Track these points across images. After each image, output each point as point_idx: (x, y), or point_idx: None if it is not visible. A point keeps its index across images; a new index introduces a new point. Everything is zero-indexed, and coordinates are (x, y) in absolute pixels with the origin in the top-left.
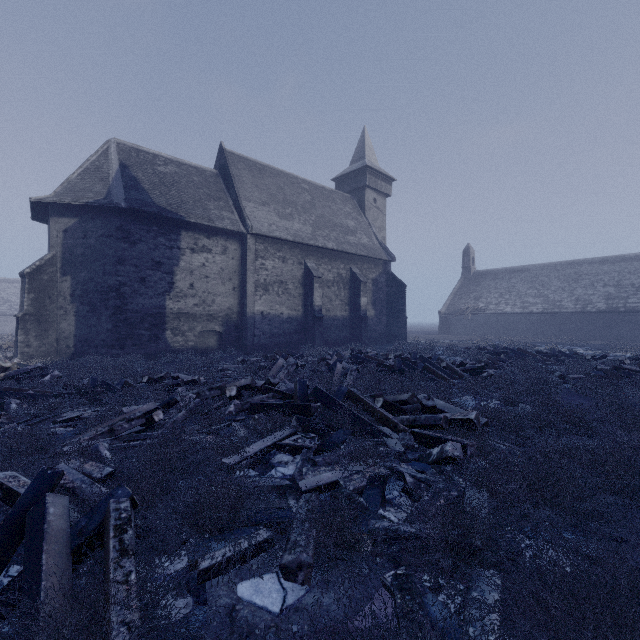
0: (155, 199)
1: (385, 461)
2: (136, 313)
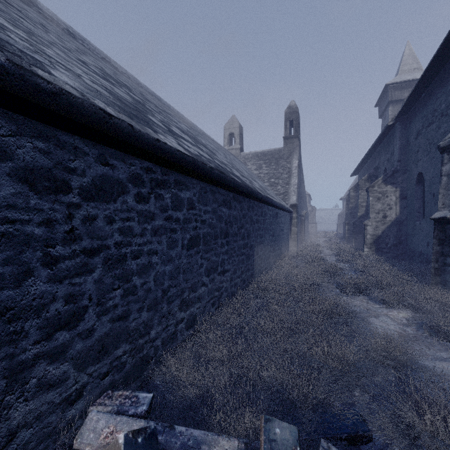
0: None
1: None
2: None
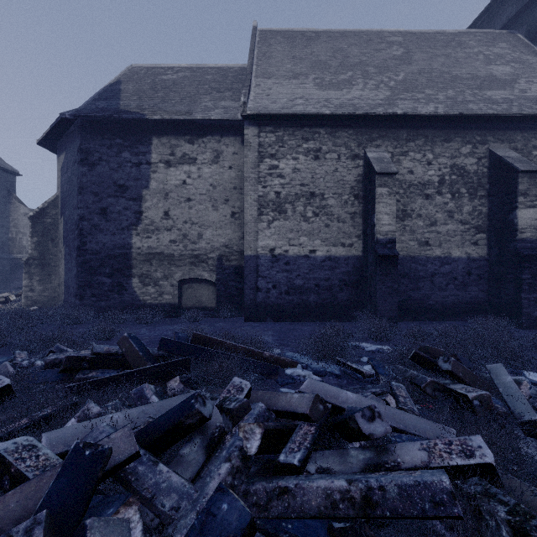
0: (124, 104)
1: None
2: (96, 254)
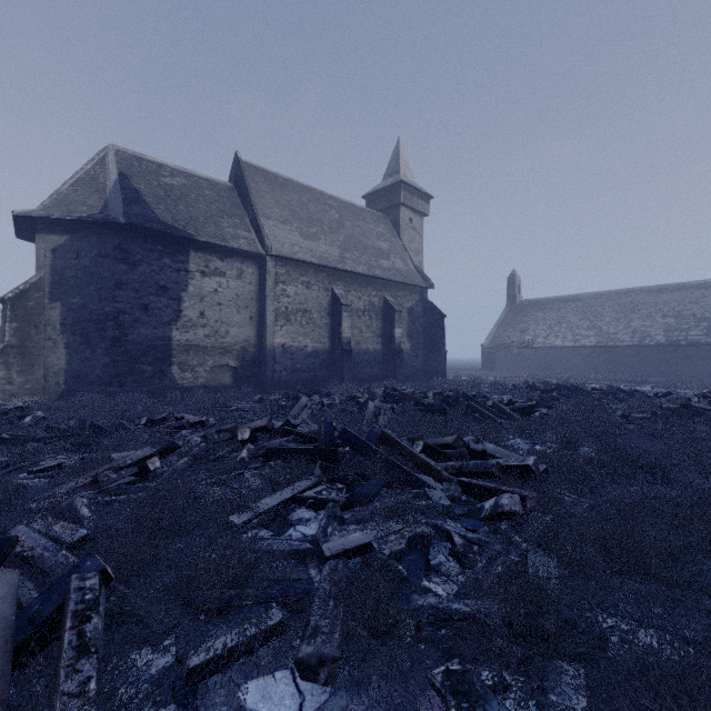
0: (160, 214)
1: (428, 517)
2: (137, 345)
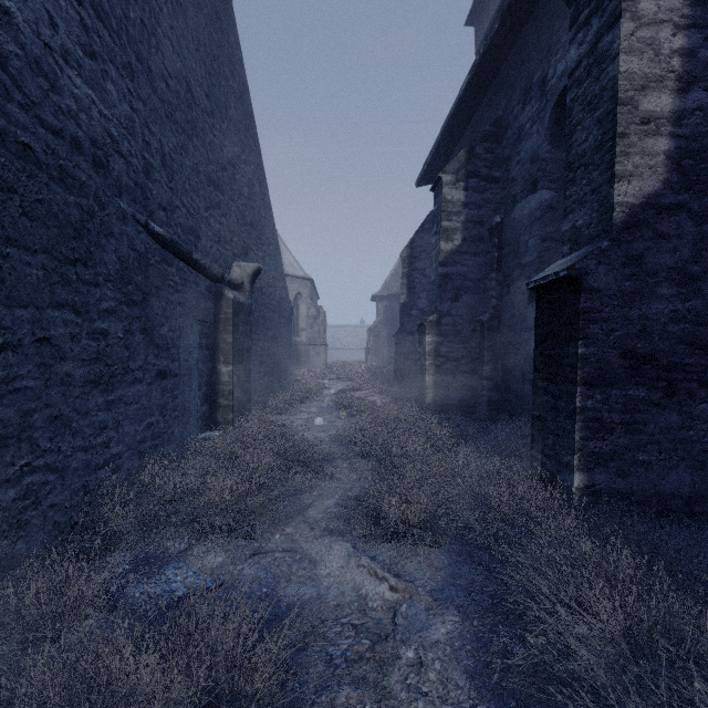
0: None
1: None
2: None
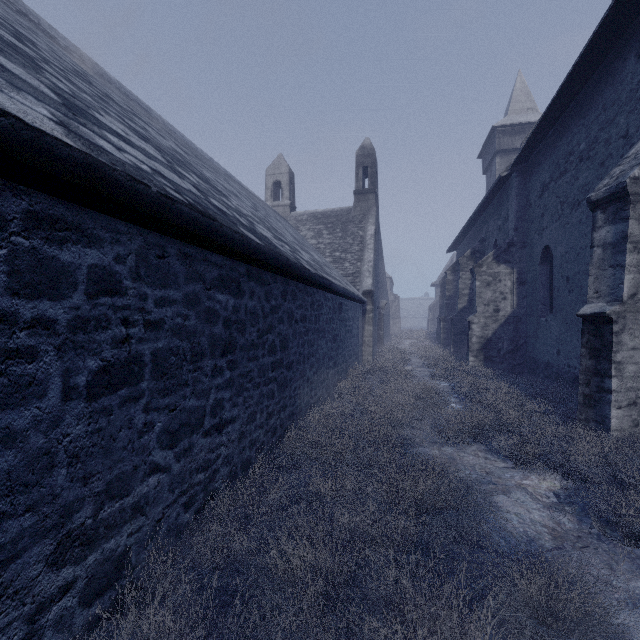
0: None
1: None
2: None
